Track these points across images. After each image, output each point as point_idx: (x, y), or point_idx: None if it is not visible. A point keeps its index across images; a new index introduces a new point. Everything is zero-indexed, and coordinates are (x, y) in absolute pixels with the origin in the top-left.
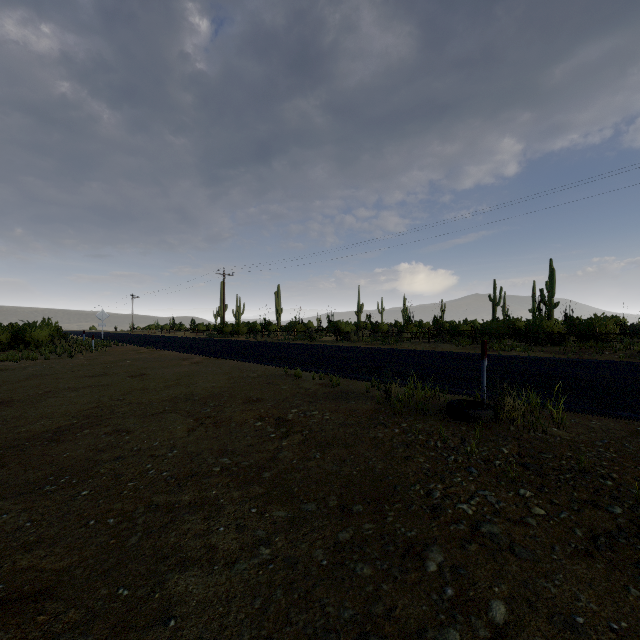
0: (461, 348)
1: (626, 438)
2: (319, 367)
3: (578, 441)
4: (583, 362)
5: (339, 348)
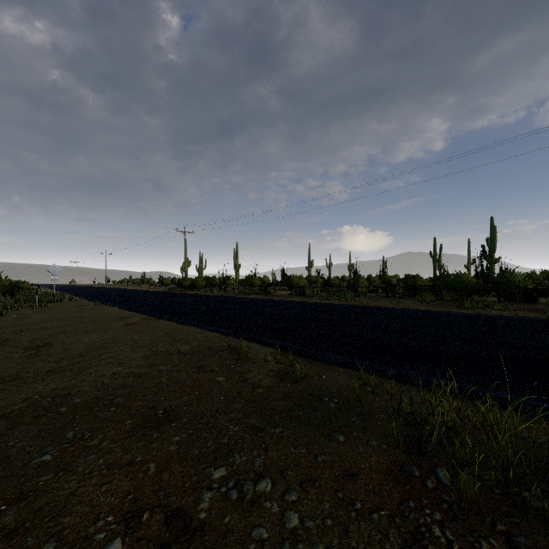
0: (426, 304)
1: None
2: (273, 335)
3: None
4: None
5: (295, 304)
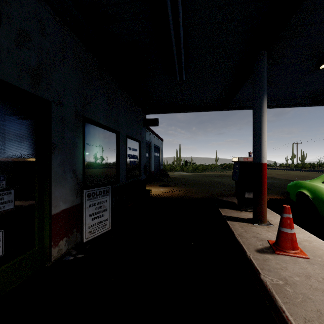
0: None
1: None
2: None
3: None
4: None
5: None
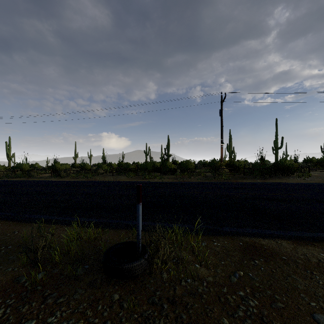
0: (130, 178)
1: (243, 261)
2: (0, 208)
3: (220, 282)
4: (186, 184)
5: (46, 183)
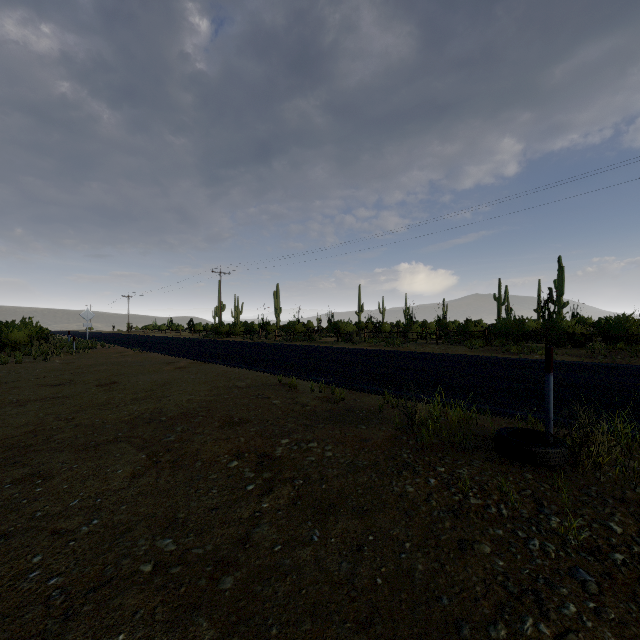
0: (474, 350)
1: None
2: (319, 374)
3: None
4: (623, 368)
5: (341, 350)
